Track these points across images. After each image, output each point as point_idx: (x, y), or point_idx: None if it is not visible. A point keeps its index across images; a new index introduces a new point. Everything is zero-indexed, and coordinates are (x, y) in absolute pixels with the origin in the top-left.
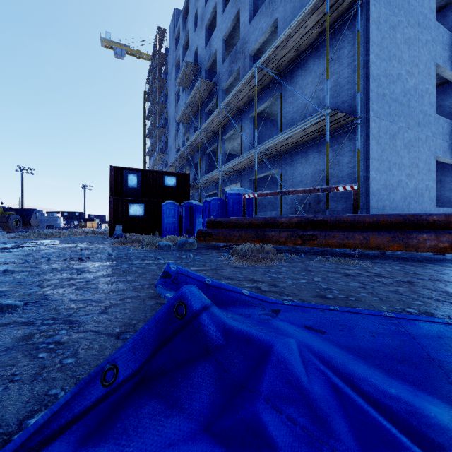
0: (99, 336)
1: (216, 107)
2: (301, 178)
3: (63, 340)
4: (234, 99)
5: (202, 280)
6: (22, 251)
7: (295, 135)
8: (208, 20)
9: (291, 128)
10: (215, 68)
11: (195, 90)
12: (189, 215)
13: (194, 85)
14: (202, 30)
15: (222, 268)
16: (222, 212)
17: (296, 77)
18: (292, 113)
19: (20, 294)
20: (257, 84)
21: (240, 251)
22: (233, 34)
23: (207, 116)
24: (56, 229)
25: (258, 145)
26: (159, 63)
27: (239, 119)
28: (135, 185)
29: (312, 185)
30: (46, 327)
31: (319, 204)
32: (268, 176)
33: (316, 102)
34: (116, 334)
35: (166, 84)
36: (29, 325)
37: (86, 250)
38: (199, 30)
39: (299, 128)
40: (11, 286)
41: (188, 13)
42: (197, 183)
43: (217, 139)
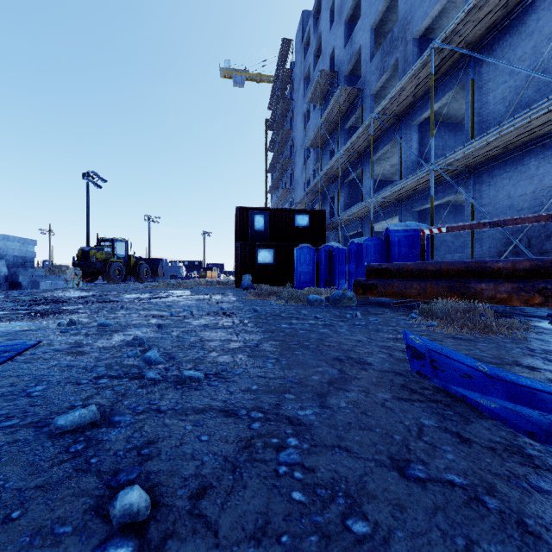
0: (362, 463)
1: (361, 120)
2: (510, 201)
3: (307, 461)
4: (392, 103)
5: (472, 365)
6: (160, 302)
7: (506, 135)
8: (349, 10)
9: (501, 124)
10: (358, 70)
11: (333, 103)
12: (328, 262)
13: (329, 99)
14: (340, 26)
15: (432, 337)
16: (381, 256)
17: (501, 49)
18: (493, 105)
19: (190, 360)
20: (430, 74)
21: (438, 311)
22: (385, 18)
23: (347, 134)
24: (179, 279)
25: (425, 162)
26: (283, 82)
27: (396, 130)
28: (262, 227)
29: (534, 211)
30: (259, 425)
31: (549, 240)
32: (440, 205)
33: (542, 78)
34: (390, 463)
35: (291, 105)
36: (233, 416)
37: (222, 303)
38: (336, 27)
39: (518, 121)
40: (174, 346)
41: (319, 12)
42: (336, 221)
43: (363, 162)
